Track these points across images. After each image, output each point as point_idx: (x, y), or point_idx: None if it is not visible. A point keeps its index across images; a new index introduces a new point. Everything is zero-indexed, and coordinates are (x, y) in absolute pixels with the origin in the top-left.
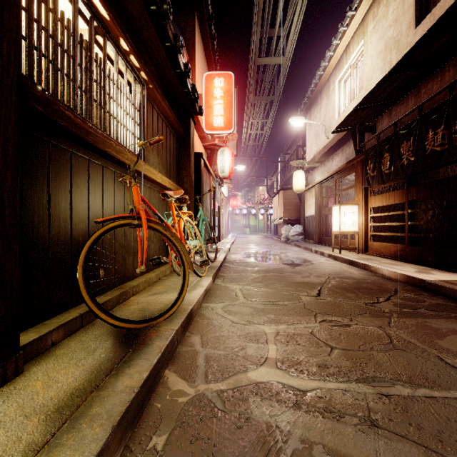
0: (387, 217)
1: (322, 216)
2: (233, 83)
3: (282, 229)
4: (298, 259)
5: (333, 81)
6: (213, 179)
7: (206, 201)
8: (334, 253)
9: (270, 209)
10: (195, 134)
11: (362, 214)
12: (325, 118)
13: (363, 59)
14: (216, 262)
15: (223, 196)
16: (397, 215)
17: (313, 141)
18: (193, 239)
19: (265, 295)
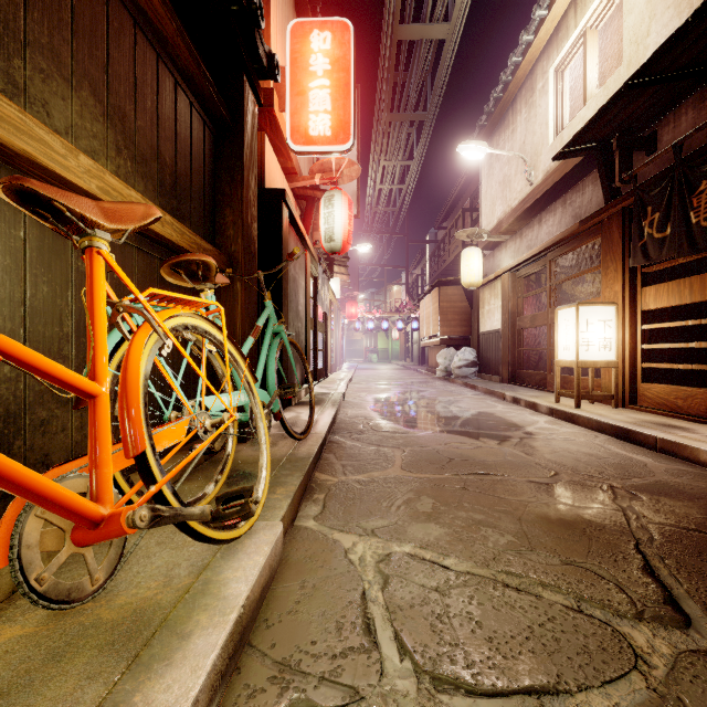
0: (674, 331)
1: (517, 330)
2: (352, 42)
3: (438, 355)
4: (491, 420)
5: (542, 71)
6: (312, 259)
7: (295, 299)
8: (565, 408)
9: (413, 321)
10: (270, 154)
11: (623, 325)
12: (525, 146)
13: (623, 2)
14: (310, 439)
15: (332, 297)
16: (694, 326)
17: (497, 194)
18: (235, 388)
19: (481, 616)
